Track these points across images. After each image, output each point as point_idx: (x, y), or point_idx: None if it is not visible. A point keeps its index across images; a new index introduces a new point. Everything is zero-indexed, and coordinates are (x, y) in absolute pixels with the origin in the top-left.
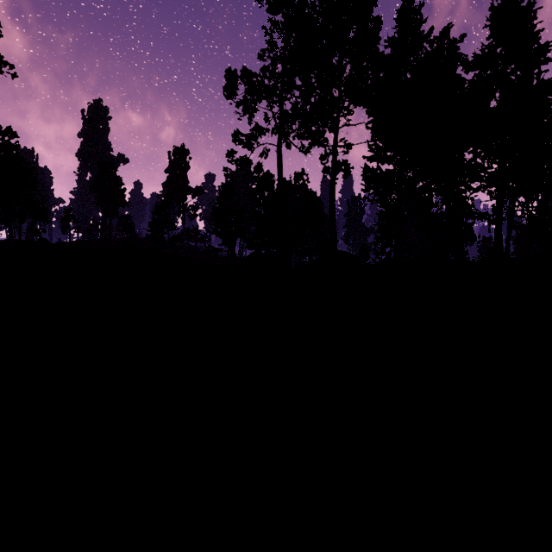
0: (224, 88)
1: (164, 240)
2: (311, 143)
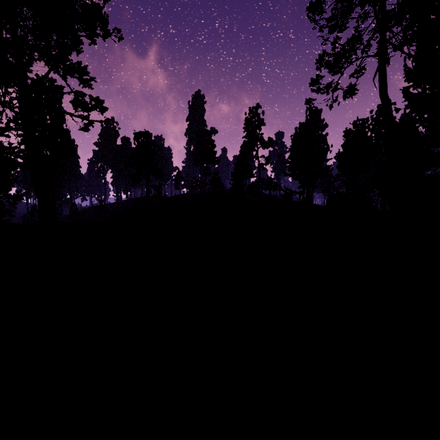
0: (308, 8)
1: (243, 187)
2: None
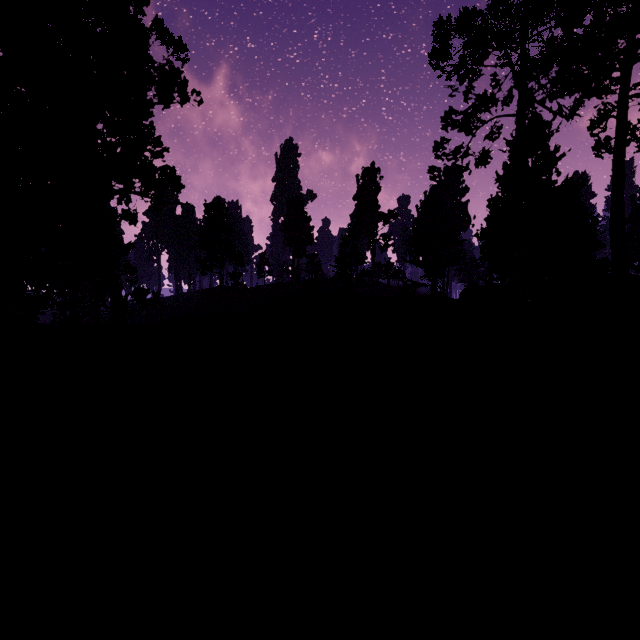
0: (430, 54)
1: (351, 276)
2: (579, 99)
